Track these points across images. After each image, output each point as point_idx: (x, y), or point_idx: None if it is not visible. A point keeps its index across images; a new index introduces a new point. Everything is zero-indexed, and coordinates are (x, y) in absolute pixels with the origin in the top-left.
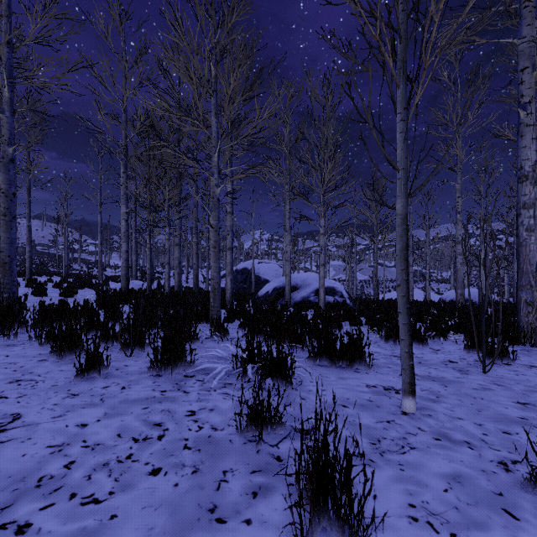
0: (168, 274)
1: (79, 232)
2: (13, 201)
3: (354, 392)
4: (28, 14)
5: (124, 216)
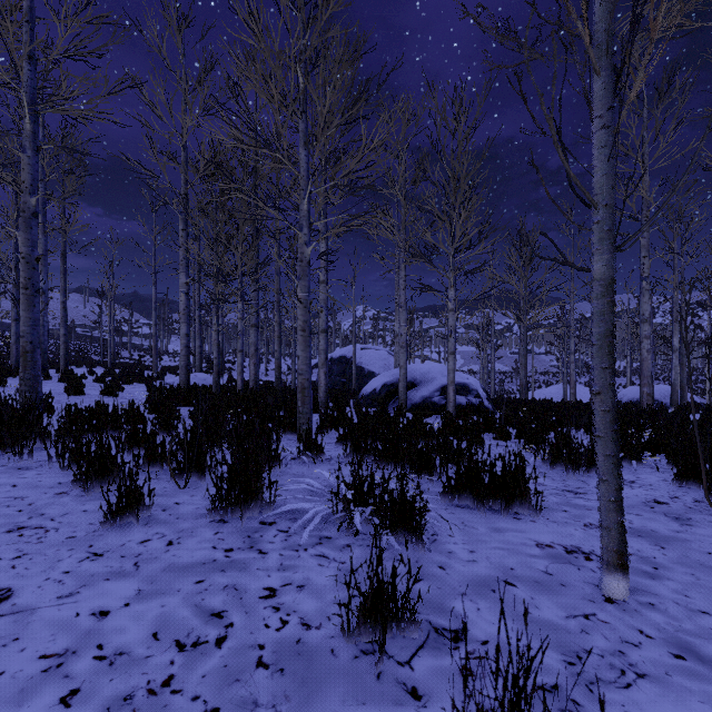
0: (241, 366)
1: (129, 309)
2: (37, 269)
3: (520, 556)
4: (54, 18)
5: (184, 288)
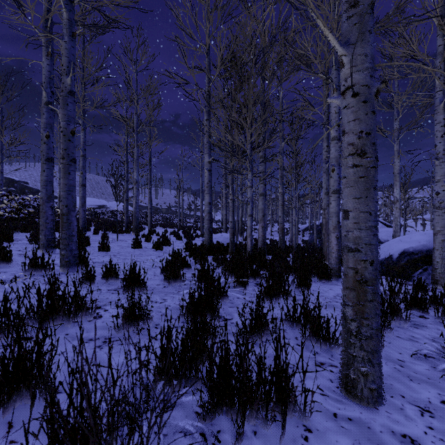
0: (250, 228)
1: (194, 195)
2: (72, 141)
3: None
4: None
5: (207, 166)
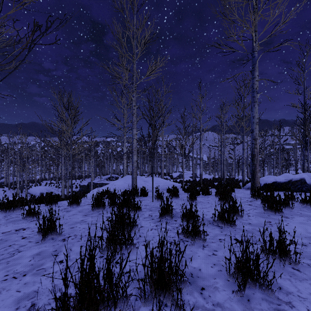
0: None
1: None
2: None
3: None
4: None
5: None
